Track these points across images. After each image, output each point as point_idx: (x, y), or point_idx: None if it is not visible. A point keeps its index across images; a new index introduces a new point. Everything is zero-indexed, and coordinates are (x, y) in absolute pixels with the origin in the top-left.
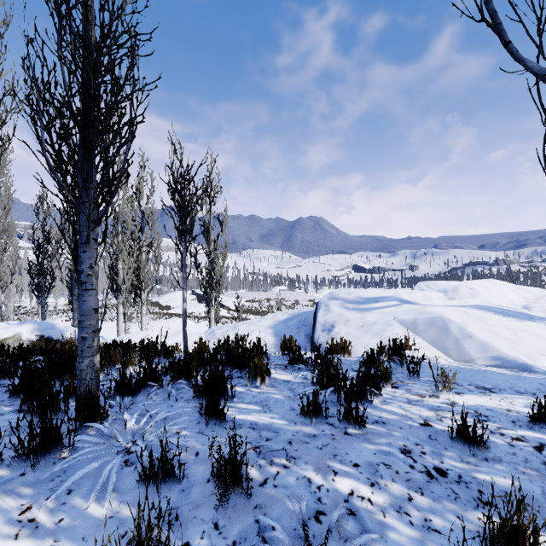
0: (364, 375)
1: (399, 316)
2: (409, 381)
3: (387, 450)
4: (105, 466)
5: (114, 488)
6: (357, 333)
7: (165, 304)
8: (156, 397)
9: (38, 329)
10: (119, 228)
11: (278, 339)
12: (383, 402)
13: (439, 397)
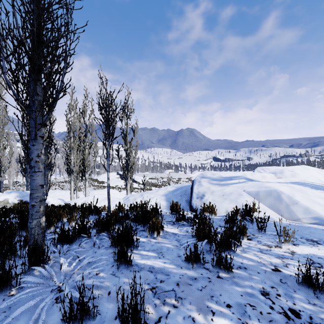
0: (229, 232)
1: (247, 189)
2: (258, 235)
3: (251, 292)
4: (40, 302)
5: (44, 323)
6: (220, 200)
7: (101, 180)
8: (85, 245)
9: (19, 196)
10: (71, 134)
11: (168, 203)
12: (242, 251)
13: (282, 247)
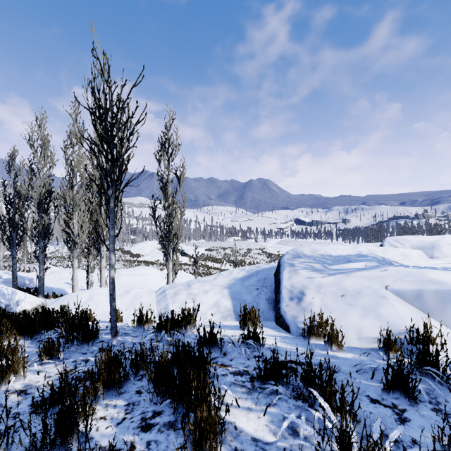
0: None
1: (392, 284)
2: None
3: None
4: None
5: None
6: (339, 307)
7: (135, 252)
8: None
9: None
10: (74, 181)
11: (235, 304)
12: None
13: None
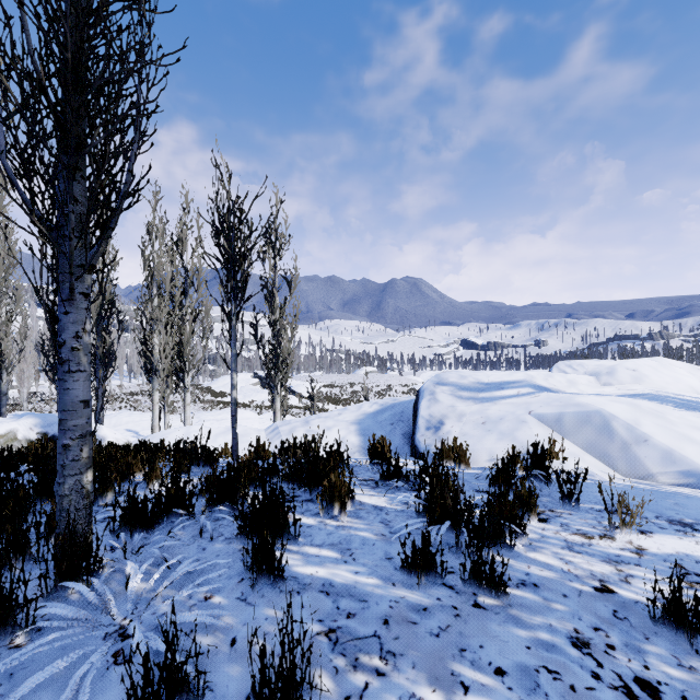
0: (500, 505)
1: (536, 409)
2: (562, 510)
3: (549, 641)
4: (80, 663)
5: None
6: (477, 434)
7: (219, 389)
8: (182, 534)
9: (41, 425)
10: (155, 289)
11: (365, 440)
12: (529, 546)
13: (615, 538)
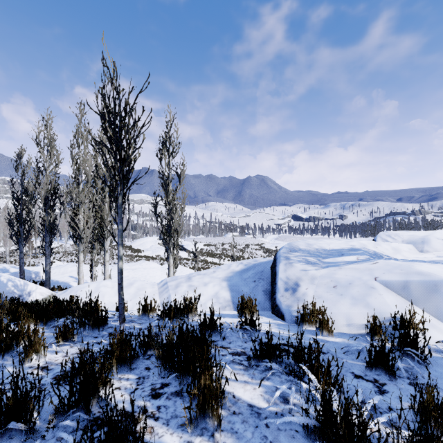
0: None
1: (381, 275)
2: None
3: None
4: None
5: None
6: (331, 297)
7: (136, 247)
8: None
9: None
10: (80, 179)
11: (234, 295)
12: None
13: None
